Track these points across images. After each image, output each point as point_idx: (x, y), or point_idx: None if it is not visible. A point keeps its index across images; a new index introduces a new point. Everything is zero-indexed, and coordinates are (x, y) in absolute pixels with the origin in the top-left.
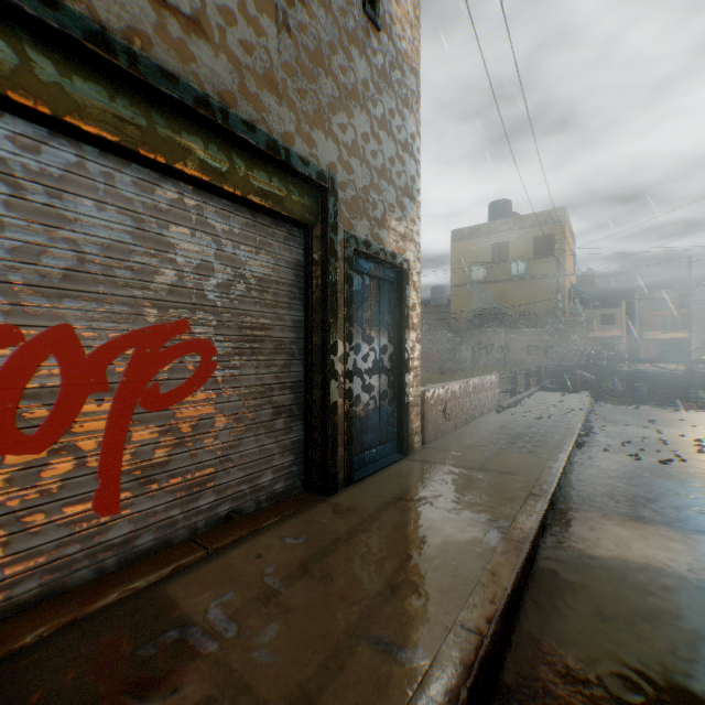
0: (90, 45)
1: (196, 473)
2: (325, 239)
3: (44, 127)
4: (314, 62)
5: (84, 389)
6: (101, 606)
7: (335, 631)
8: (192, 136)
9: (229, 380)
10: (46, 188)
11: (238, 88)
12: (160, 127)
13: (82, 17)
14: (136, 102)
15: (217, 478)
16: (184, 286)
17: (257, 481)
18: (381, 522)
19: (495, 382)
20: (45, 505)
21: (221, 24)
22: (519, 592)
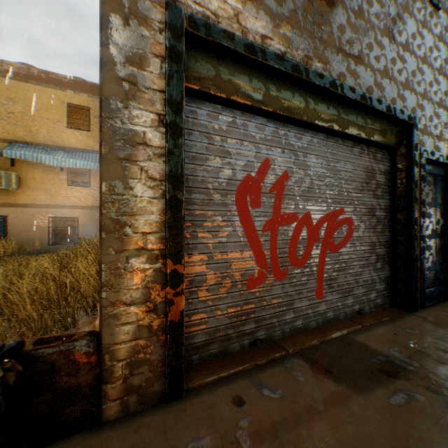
0: (330, 88)
1: (346, 286)
2: (409, 155)
3: (302, 127)
4: (404, 50)
5: (312, 240)
6: (330, 338)
7: None
8: (351, 114)
9: (358, 239)
10: (303, 154)
11: (373, 83)
12: (341, 114)
13: (328, 77)
14: (334, 106)
15: (353, 290)
16: (342, 191)
17: (368, 296)
18: None
19: None
20: (302, 289)
21: (367, 53)
22: None
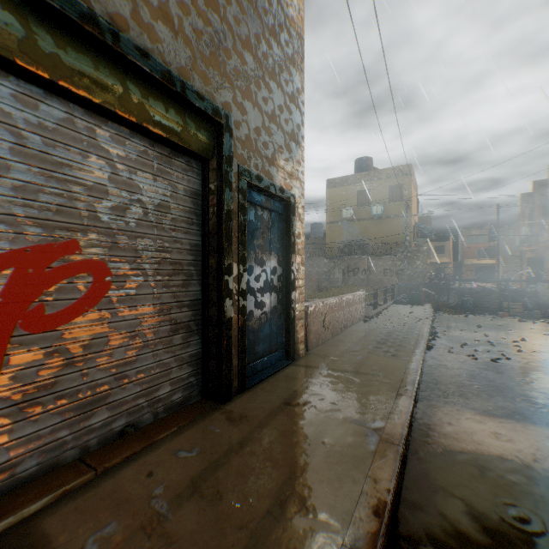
0: None
1: (88, 391)
2: (220, 171)
3: None
4: (210, 7)
5: None
6: None
7: None
8: (80, 54)
9: (125, 300)
10: None
11: (131, 15)
12: (41, 39)
13: None
14: (10, 8)
15: (112, 395)
16: (74, 207)
17: (154, 394)
18: (271, 429)
19: (362, 298)
20: None
21: None
22: (397, 495)
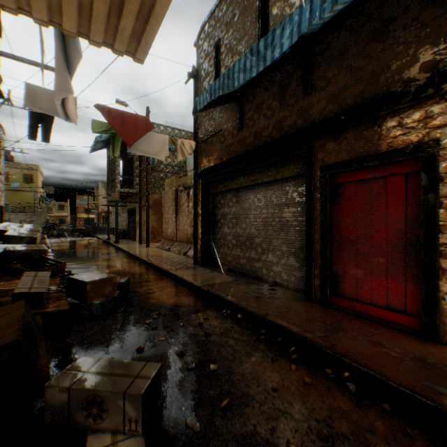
0: None
1: None
2: None
3: None
4: None
5: None
6: None
7: None
8: None
9: None
10: None
11: None
12: None
13: None
14: None
15: None
16: None
17: None
18: None
19: None
20: None
21: None
22: None
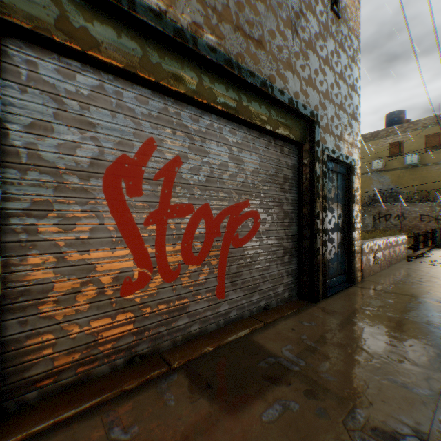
0: (225, 66)
1: (252, 282)
2: (312, 151)
3: (199, 109)
4: (308, 47)
5: (212, 235)
6: (227, 342)
7: (364, 372)
8: (255, 102)
9: (265, 233)
10: (200, 138)
11: (276, 72)
12: (243, 100)
13: (223, 53)
14: (234, 90)
15: (260, 286)
16: (247, 182)
17: (276, 290)
18: (359, 320)
19: (404, 240)
20: (200, 290)
21: (269, 39)
22: None
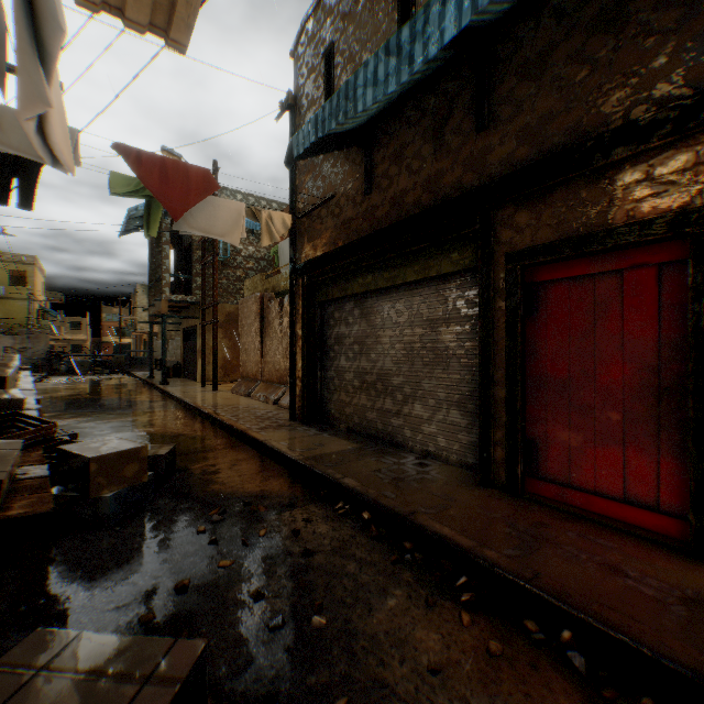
0: None
1: None
2: None
3: None
4: None
5: None
6: None
7: None
8: None
9: None
10: None
11: None
12: None
13: None
14: None
15: None
16: None
17: None
18: None
19: None
20: None
21: None
22: None
